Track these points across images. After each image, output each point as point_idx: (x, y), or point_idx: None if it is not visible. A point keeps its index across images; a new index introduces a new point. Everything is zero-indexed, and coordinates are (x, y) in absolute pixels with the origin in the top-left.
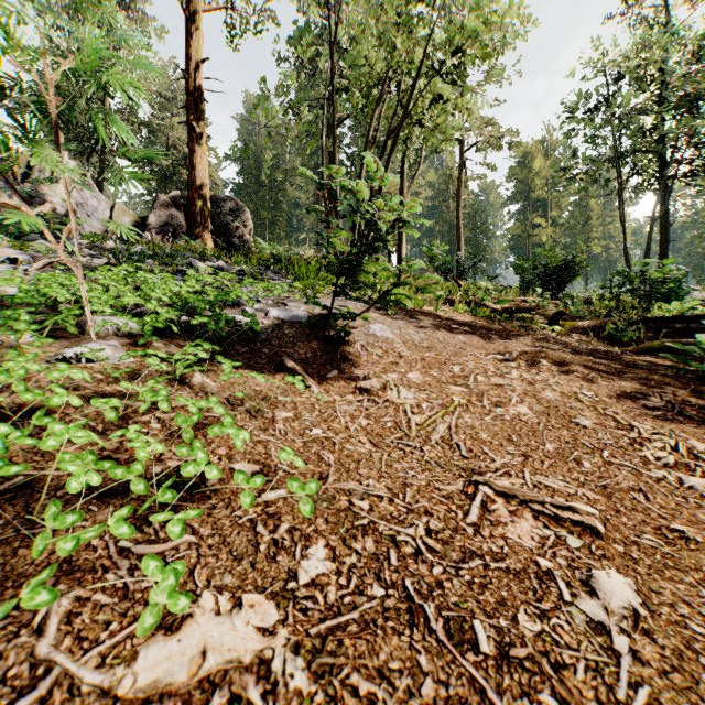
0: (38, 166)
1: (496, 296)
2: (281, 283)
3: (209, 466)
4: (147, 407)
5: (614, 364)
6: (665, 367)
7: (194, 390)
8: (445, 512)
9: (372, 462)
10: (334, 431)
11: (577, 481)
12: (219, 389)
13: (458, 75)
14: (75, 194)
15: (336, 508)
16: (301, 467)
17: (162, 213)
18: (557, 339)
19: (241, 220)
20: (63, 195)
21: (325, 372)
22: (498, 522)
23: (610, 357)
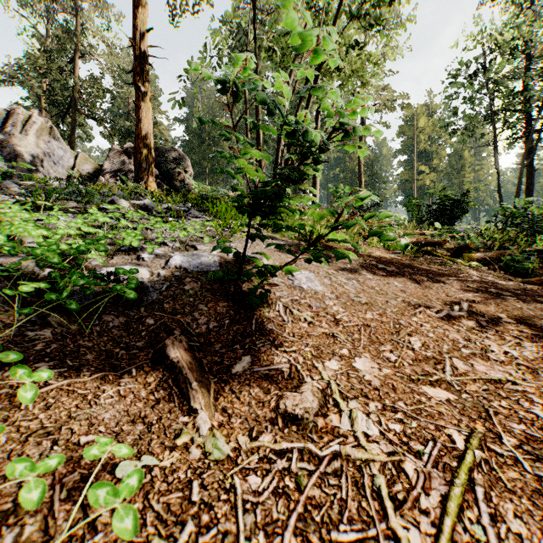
0: (11, 122)
1: None
2: (193, 222)
3: None
4: None
5: None
6: None
7: None
8: None
9: None
10: None
11: None
12: None
13: (376, 20)
14: (43, 145)
15: None
16: None
17: (115, 160)
18: (484, 278)
19: (183, 167)
20: (31, 145)
21: (231, 361)
22: None
23: None
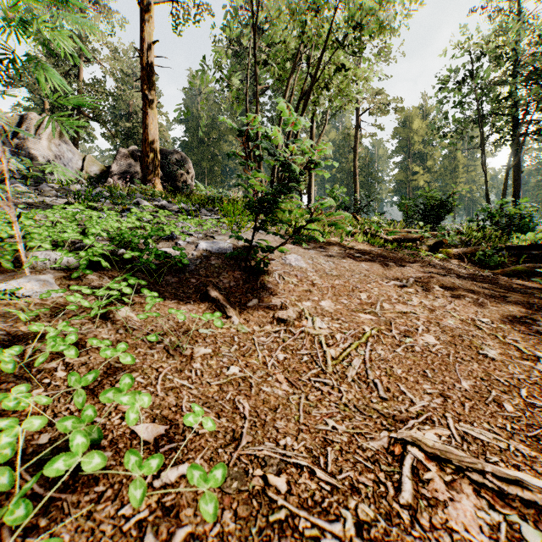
0: (24, 126)
1: (385, 228)
2: (210, 219)
3: (89, 454)
4: (43, 359)
5: (495, 288)
6: (537, 290)
7: (116, 326)
8: (373, 486)
9: (290, 409)
10: (251, 368)
11: (505, 431)
12: (142, 323)
13: (358, 48)
14: (54, 148)
15: (248, 490)
16: (210, 430)
17: (122, 163)
18: (442, 265)
19: (185, 169)
20: (44, 149)
21: (246, 301)
22: (436, 501)
23: (489, 281)
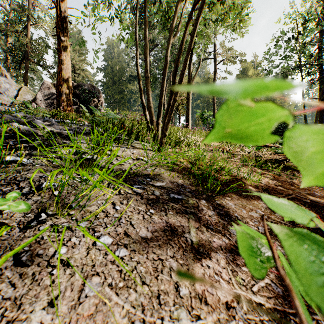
0: None
1: None
2: None
3: None
4: None
5: None
6: None
7: None
8: None
9: None
10: None
11: None
12: None
13: None
14: None
15: None
16: None
17: (46, 91)
18: None
19: (97, 97)
20: None
21: None
22: None
23: None
